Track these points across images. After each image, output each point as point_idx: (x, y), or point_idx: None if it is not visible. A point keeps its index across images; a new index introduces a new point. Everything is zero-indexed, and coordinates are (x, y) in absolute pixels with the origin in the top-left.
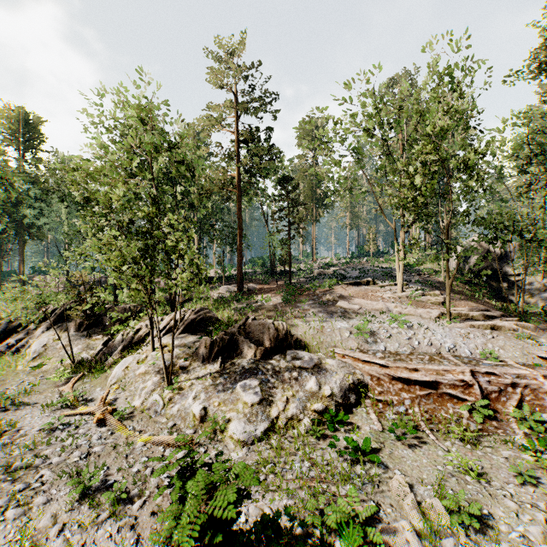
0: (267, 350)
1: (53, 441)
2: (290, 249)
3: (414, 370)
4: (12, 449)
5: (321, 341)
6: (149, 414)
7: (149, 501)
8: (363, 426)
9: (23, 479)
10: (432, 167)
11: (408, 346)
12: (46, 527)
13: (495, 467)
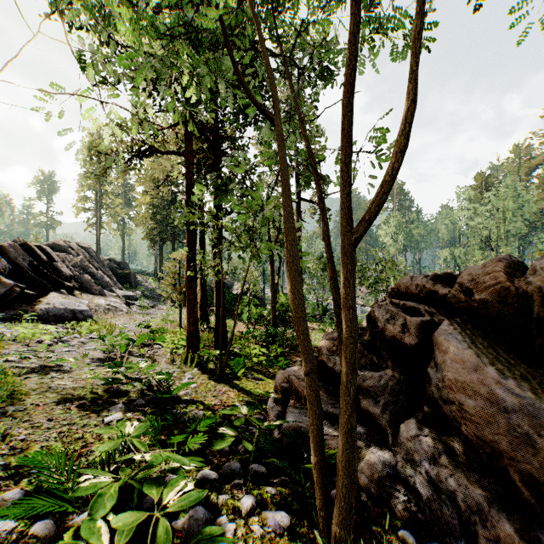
0: None
1: None
2: None
3: None
4: None
5: None
6: None
7: None
8: None
9: None
10: None
11: None
12: None
13: None
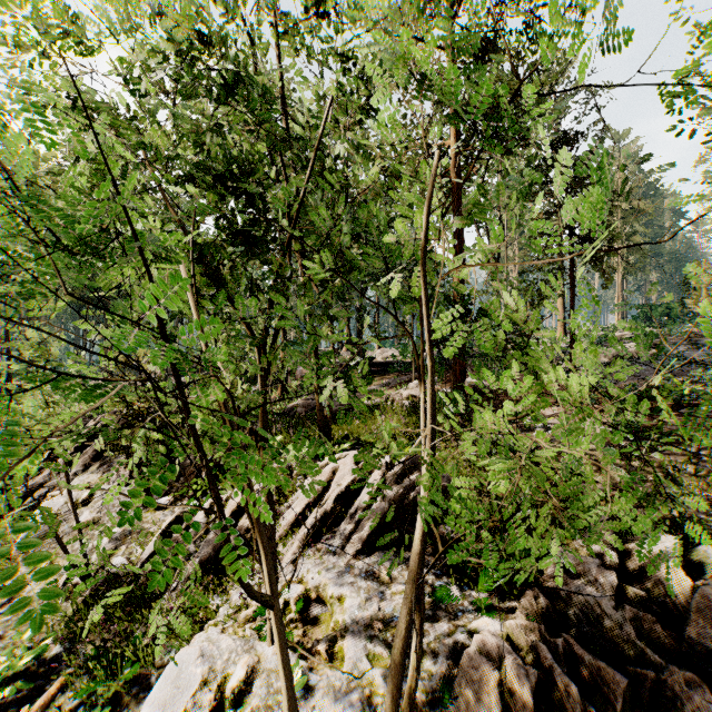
0: None
1: None
2: (572, 302)
3: None
4: None
5: None
6: None
7: None
8: None
9: None
10: None
11: None
12: None
13: None
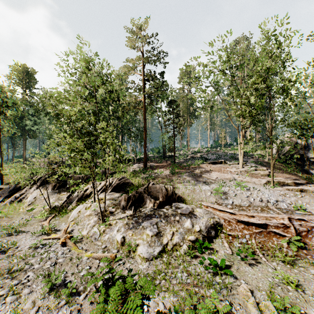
0: (161, 203)
1: (36, 254)
2: (174, 143)
3: (251, 216)
4: (12, 259)
5: (193, 197)
6: (91, 239)
7: (89, 294)
8: (220, 250)
9: (17, 278)
10: (263, 91)
11: (247, 201)
12: (28, 309)
13: (306, 280)
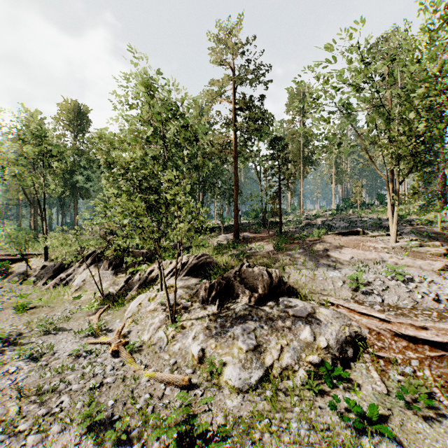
0: (261, 296)
1: (77, 367)
2: (280, 202)
3: (421, 328)
4: (44, 372)
5: (313, 289)
6: (154, 349)
7: (146, 445)
8: (364, 384)
9: (47, 403)
10: (442, 108)
11: (410, 300)
12: None
13: None
